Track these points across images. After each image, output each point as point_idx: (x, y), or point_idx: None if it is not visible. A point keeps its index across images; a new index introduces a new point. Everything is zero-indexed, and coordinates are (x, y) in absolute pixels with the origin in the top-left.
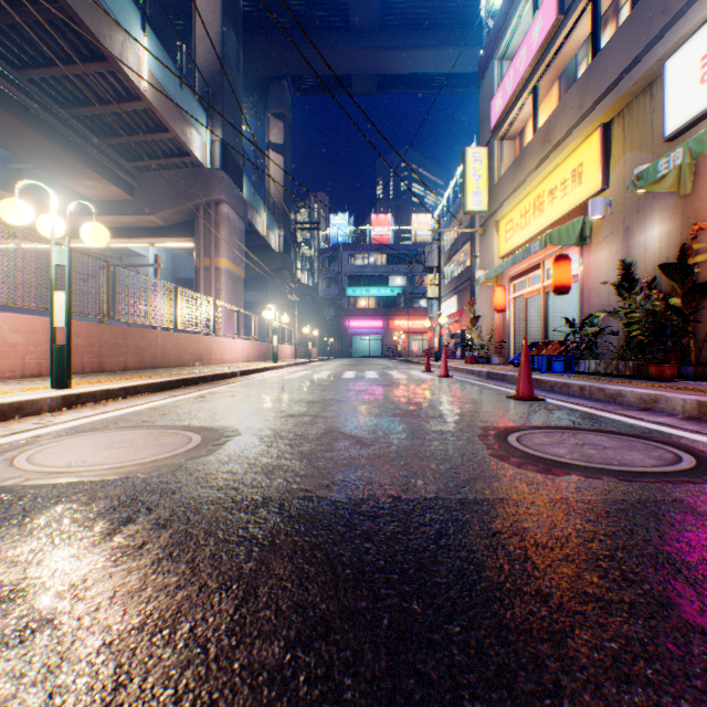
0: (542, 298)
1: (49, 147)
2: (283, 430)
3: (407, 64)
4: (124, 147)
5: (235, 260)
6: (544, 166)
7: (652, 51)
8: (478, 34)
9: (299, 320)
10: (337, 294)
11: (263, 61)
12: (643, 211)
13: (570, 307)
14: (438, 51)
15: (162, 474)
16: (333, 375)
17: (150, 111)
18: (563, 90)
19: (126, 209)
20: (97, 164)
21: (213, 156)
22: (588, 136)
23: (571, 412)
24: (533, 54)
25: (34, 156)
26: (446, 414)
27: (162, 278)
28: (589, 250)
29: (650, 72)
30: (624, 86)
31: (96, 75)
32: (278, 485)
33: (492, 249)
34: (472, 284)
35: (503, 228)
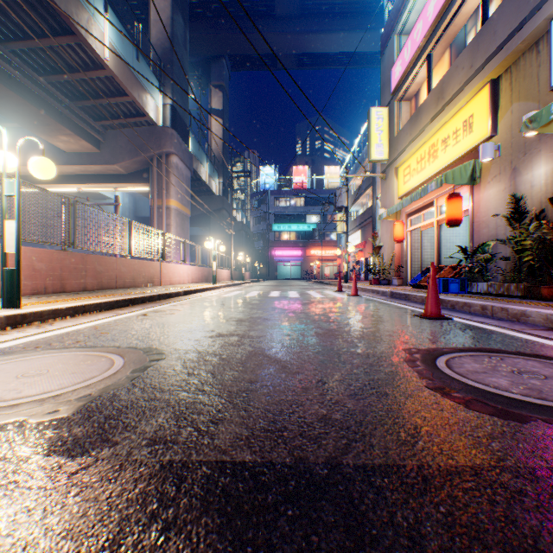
0: (436, 230)
1: (29, 108)
2: (208, 352)
3: (321, 45)
4: (92, 109)
5: (183, 201)
6: (438, 119)
7: (540, 11)
8: (378, 20)
9: (235, 250)
10: (265, 229)
11: (206, 43)
12: (530, 153)
13: (457, 238)
14: (345, 34)
15: (55, 418)
16: (261, 294)
17: (112, 78)
18: (454, 55)
19: (94, 159)
20: (70, 122)
21: (165, 116)
22: (478, 91)
23: (483, 332)
24: (428, 26)
25: (18, 115)
26: (366, 334)
27: (126, 217)
28: (478, 188)
29: (537, 30)
30: (513, 45)
31: (66, 47)
32: (186, 439)
33: (392, 190)
34: (373, 220)
35: (401, 173)
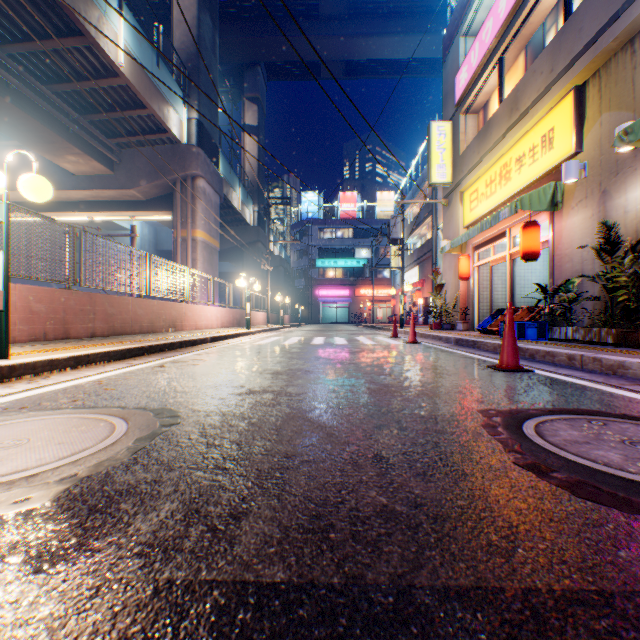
0: (509, 266)
1: (30, 122)
2: (235, 415)
3: (372, 50)
4: (104, 124)
5: (211, 231)
6: (511, 134)
7: (636, 2)
8: (439, 21)
9: (273, 289)
10: (307, 265)
11: (238, 48)
12: (623, 172)
13: (533, 275)
14: (401, 37)
15: (21, 510)
16: (302, 341)
17: (128, 87)
18: (531, 58)
19: (107, 183)
20: (79, 139)
21: (190, 133)
22: (560, 100)
23: (574, 388)
24: (499, 24)
25: (17, 131)
26: (430, 391)
27: (145, 250)
28: (560, 215)
29: (632, 25)
30: (603, 43)
31: (74, 51)
32: (195, 544)
33: (456, 219)
34: (434, 255)
35: (467, 198)
